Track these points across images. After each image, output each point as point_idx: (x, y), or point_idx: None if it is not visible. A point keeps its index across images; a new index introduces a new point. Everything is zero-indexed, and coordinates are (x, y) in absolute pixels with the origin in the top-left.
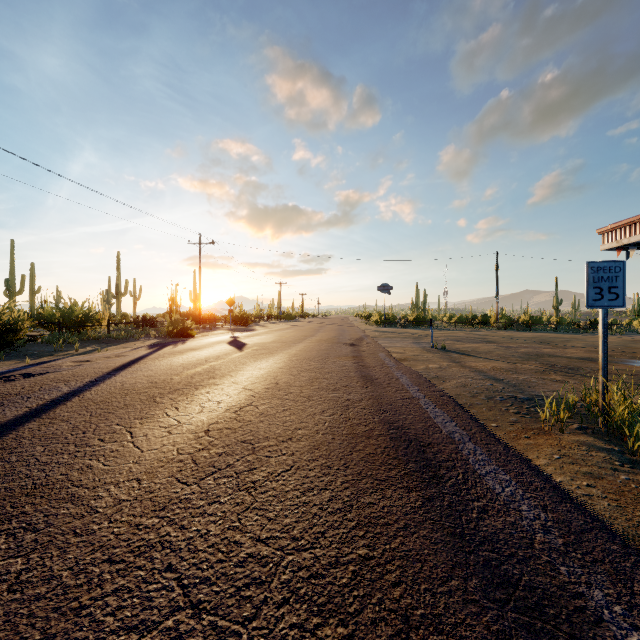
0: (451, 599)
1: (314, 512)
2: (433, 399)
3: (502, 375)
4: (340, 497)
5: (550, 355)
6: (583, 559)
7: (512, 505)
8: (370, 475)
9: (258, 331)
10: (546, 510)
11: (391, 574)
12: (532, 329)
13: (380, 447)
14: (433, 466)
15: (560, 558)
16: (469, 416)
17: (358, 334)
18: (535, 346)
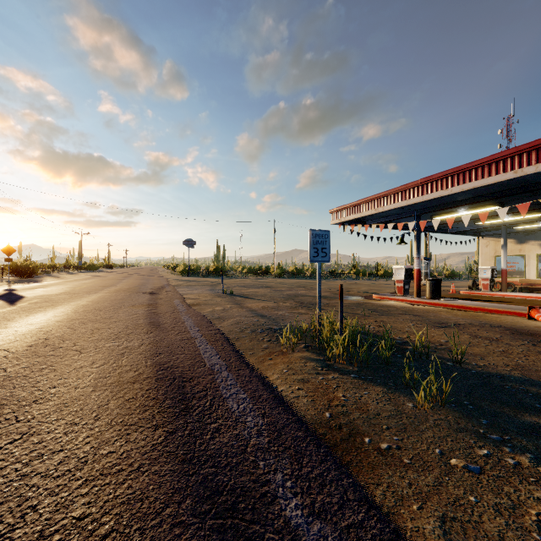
0: (159, 530)
1: (33, 483)
2: (208, 337)
3: (267, 312)
4: (76, 455)
5: (303, 295)
6: (278, 450)
7: (241, 419)
8: (121, 422)
9: (47, 282)
10: (264, 417)
11: (104, 527)
12: (297, 277)
13: (142, 390)
14: (187, 399)
15: (262, 455)
16: (232, 348)
17: (161, 283)
18: (296, 289)
